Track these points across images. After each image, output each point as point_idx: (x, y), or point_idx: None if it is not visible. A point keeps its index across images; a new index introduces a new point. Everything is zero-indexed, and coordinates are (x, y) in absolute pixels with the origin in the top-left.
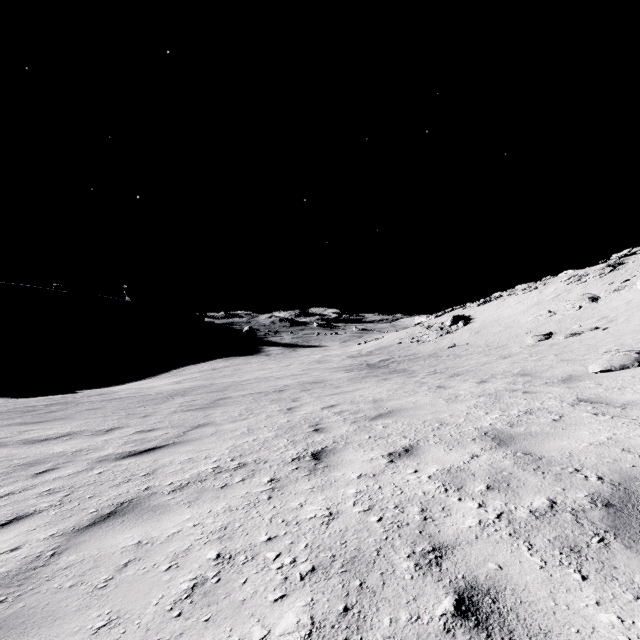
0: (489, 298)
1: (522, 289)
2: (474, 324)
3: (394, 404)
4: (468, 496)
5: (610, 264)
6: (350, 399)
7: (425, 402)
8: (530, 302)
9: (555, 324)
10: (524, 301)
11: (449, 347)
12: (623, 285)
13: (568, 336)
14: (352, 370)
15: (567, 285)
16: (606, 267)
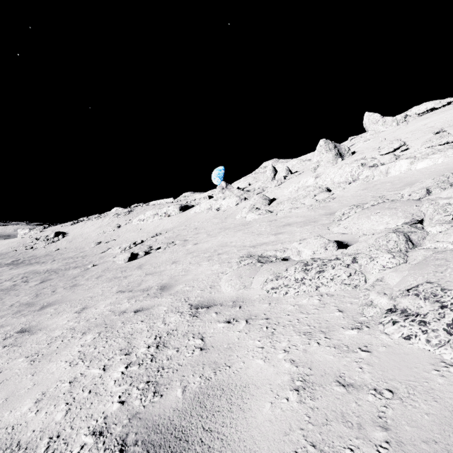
0: (77, 221)
1: (95, 217)
2: (69, 237)
3: (50, 267)
4: (73, 266)
5: (129, 211)
6: (30, 270)
7: (60, 265)
8: (97, 225)
9: (104, 237)
10: (95, 225)
11: (56, 250)
12: (128, 222)
13: (105, 243)
14: (1, 267)
15: (113, 218)
16: (128, 212)
